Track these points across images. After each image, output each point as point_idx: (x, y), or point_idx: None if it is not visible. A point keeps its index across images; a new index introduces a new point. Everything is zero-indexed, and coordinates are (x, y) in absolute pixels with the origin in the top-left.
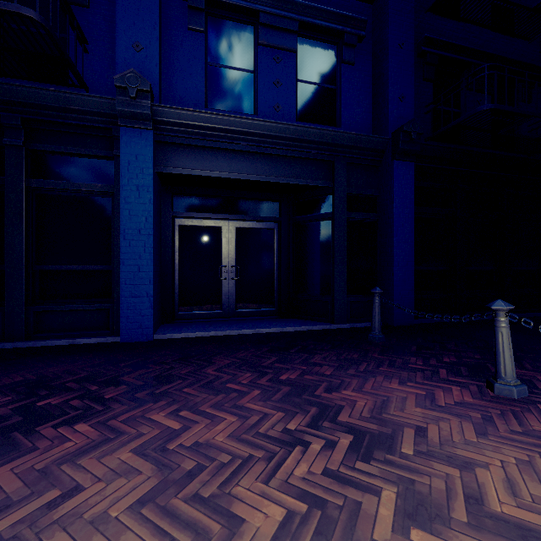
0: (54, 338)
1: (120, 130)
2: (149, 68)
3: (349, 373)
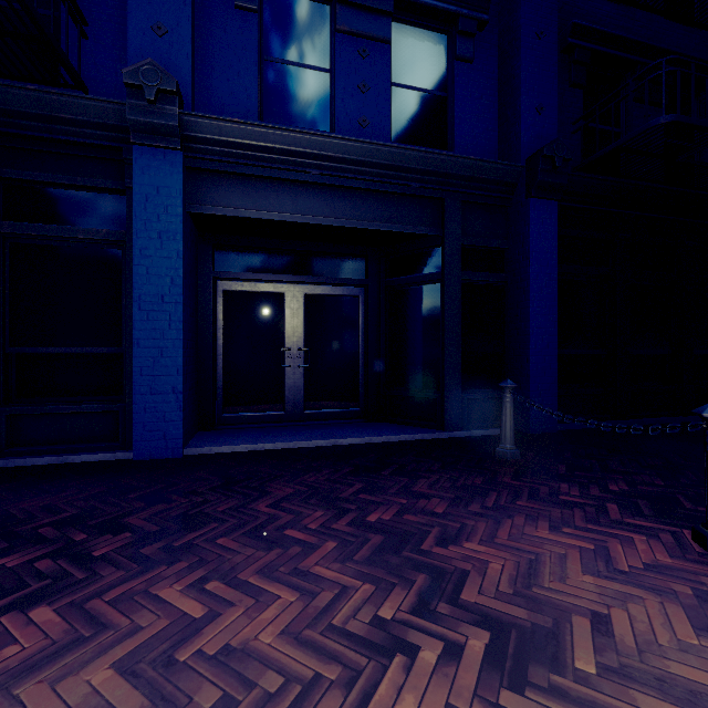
0: (37, 454)
1: (133, 150)
2: (176, 61)
3: (472, 510)
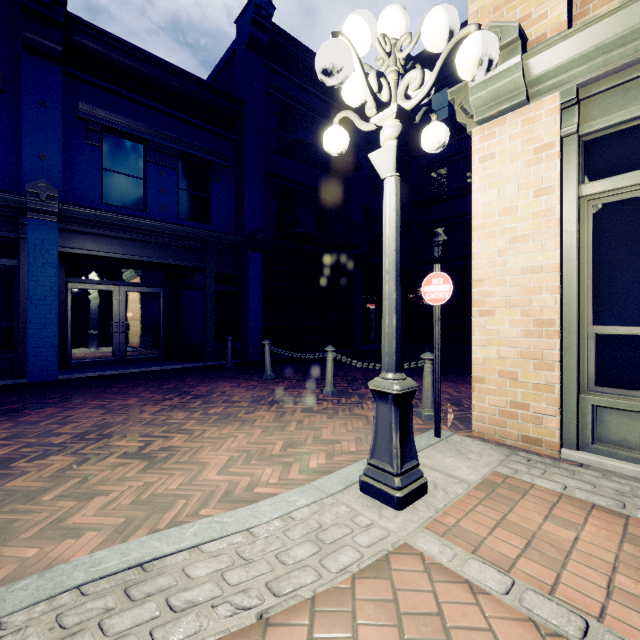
0: None
1: (28, 220)
2: (53, 174)
3: (205, 382)
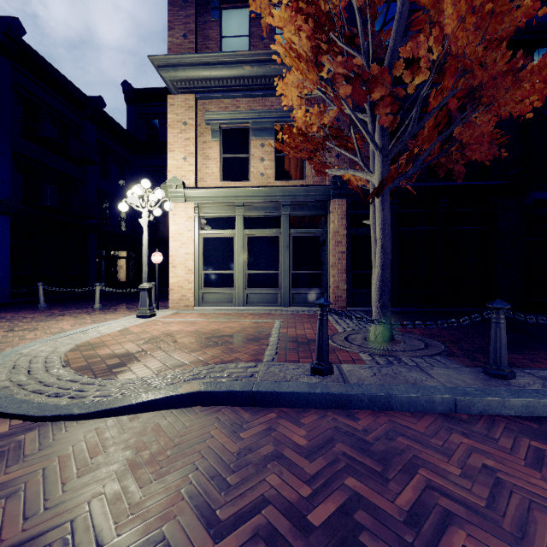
0: None
1: None
2: None
3: None
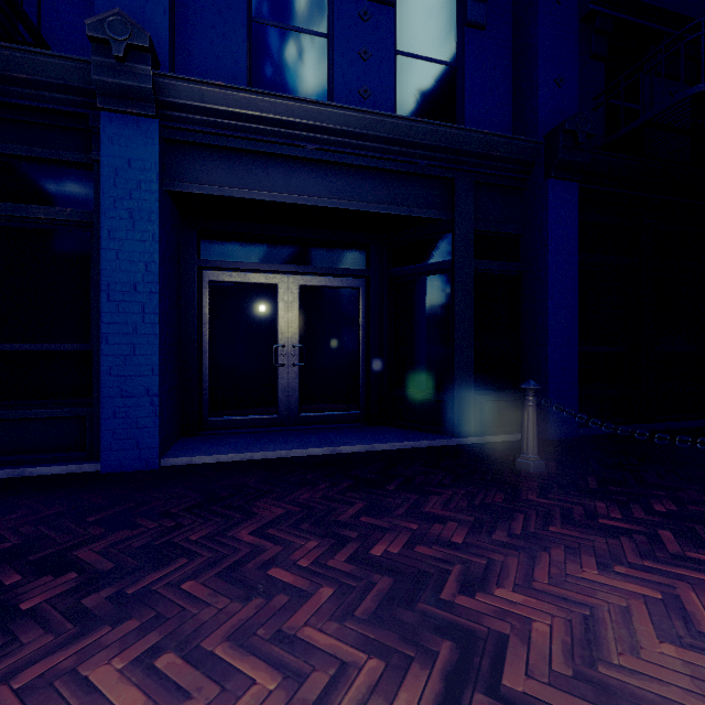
0: None
1: (101, 117)
2: (151, 17)
3: (497, 539)
